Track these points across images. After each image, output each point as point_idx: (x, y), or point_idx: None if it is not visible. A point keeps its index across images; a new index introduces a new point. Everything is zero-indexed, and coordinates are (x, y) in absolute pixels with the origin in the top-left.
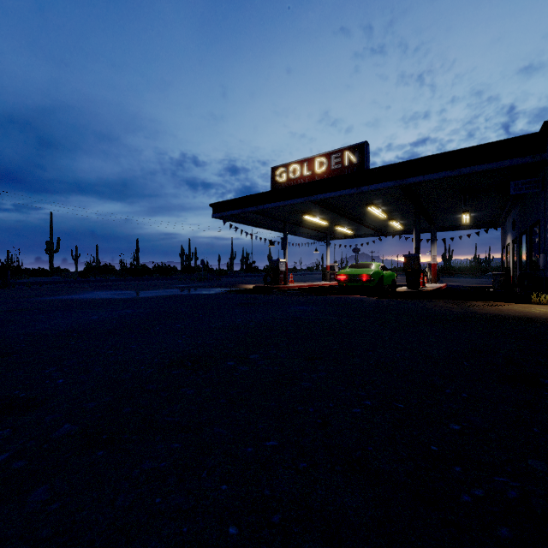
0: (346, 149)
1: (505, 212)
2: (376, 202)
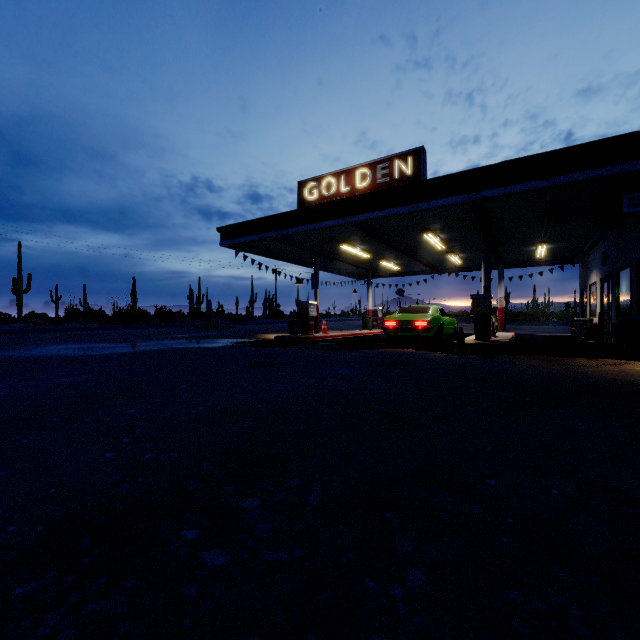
0: (396, 157)
1: (592, 243)
2: (434, 227)
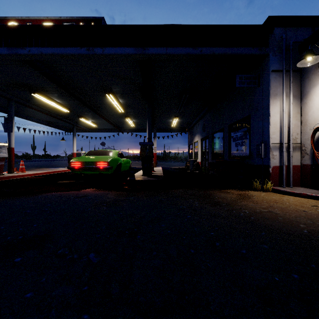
0: (81, 20)
1: (197, 120)
2: (114, 90)
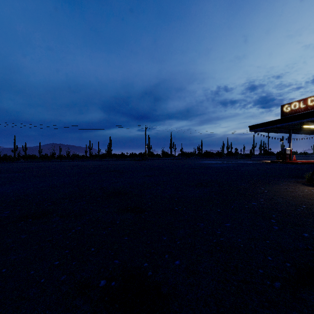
0: None
1: None
2: None
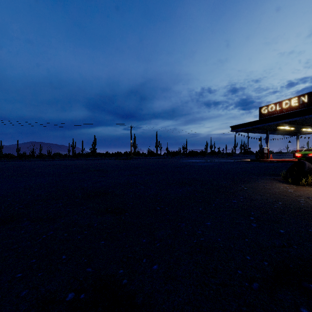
0: (300, 96)
1: None
2: None
